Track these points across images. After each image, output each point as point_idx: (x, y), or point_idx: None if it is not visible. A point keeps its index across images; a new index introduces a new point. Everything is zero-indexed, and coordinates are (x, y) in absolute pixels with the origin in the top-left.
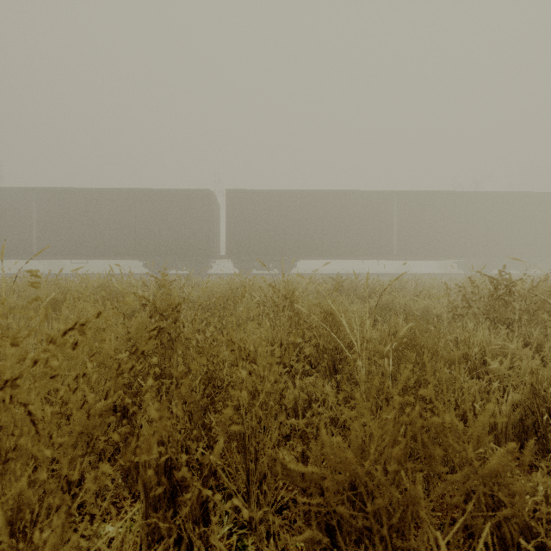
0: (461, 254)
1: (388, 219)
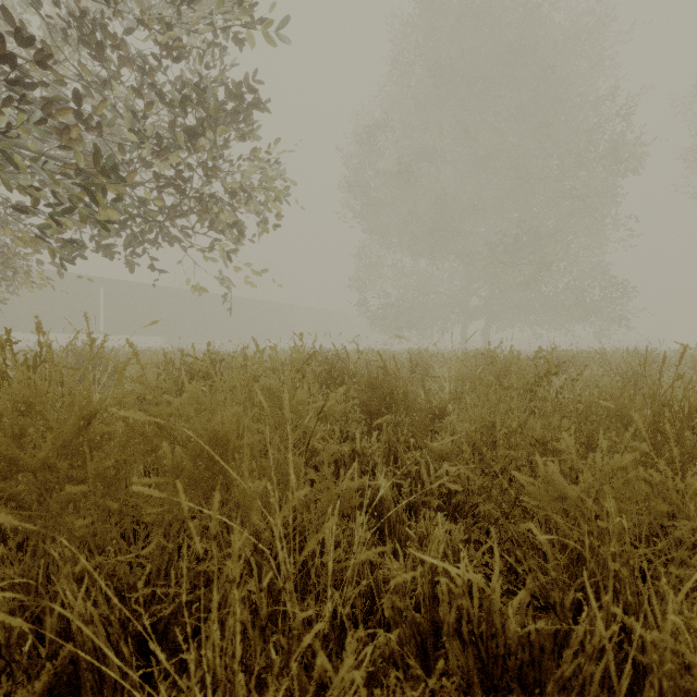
0: (160, 332)
1: (96, 300)
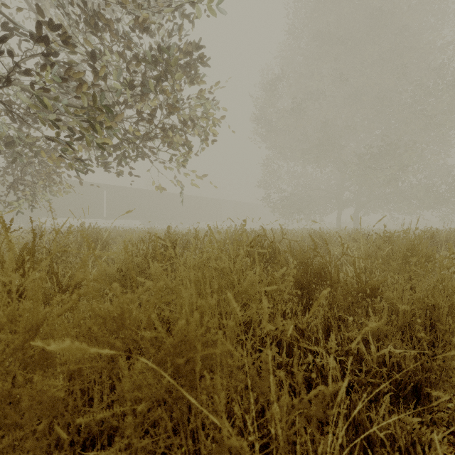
0: (139, 217)
1: (101, 198)
